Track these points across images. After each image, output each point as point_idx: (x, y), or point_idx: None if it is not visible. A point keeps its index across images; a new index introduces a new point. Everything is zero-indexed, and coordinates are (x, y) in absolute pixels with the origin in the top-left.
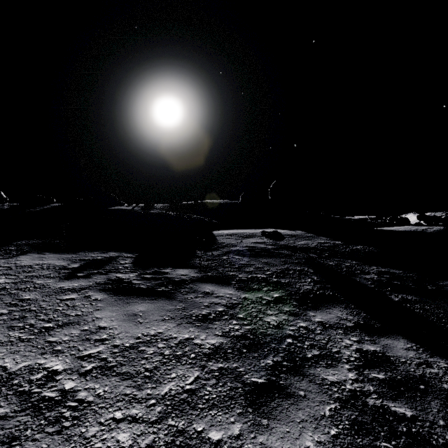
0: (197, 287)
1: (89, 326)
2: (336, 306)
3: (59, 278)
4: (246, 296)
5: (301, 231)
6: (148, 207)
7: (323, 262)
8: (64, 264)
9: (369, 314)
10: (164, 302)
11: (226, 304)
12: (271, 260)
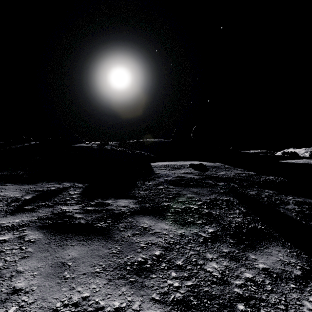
0: (135, 221)
1: (1, 288)
2: (272, 244)
3: (4, 212)
4: (182, 232)
5: (219, 163)
6: (102, 144)
7: (244, 191)
8: (18, 195)
9: (310, 255)
10: (99, 242)
11: (163, 245)
12: (199, 190)
